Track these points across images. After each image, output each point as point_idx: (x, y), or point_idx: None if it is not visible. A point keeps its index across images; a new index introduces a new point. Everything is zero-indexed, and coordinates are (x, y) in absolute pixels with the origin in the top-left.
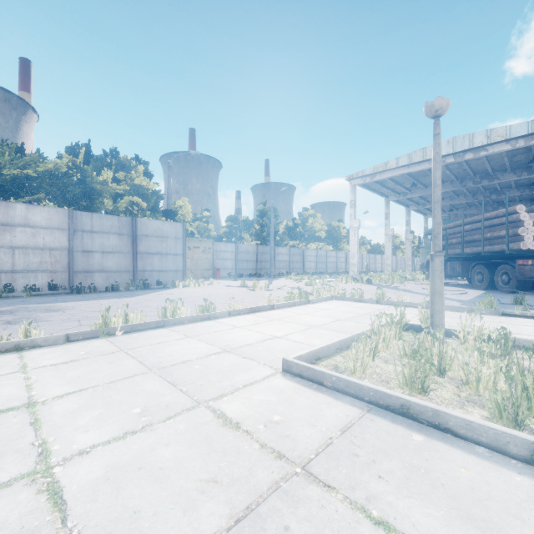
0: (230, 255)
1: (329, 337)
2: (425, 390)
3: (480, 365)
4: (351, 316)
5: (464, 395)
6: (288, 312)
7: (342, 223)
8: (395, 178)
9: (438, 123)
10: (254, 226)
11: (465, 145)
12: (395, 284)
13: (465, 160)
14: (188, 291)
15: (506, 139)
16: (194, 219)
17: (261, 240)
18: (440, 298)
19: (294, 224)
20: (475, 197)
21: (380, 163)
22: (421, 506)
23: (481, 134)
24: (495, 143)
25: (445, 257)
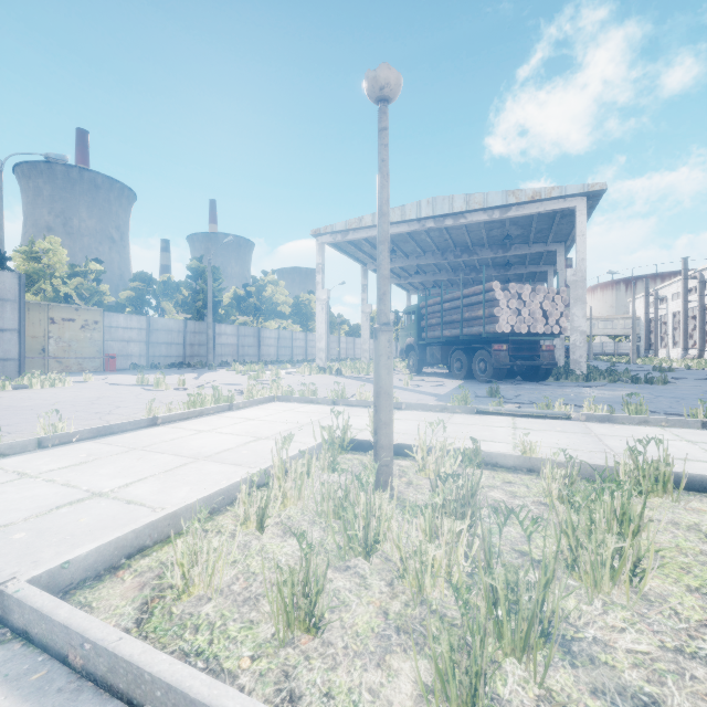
0: (137, 335)
1: (214, 480)
2: (318, 624)
3: (424, 541)
4: (283, 430)
5: (396, 611)
6: (178, 429)
7: (314, 295)
8: (372, 240)
9: (385, 110)
10: (182, 291)
11: (445, 209)
12: (371, 375)
13: (445, 228)
14: (16, 397)
15: (483, 208)
16: (72, 274)
17: (193, 313)
18: (387, 401)
19: (247, 292)
20: (456, 273)
21: (354, 218)
22: None
23: (461, 198)
24: (473, 210)
25: (425, 341)
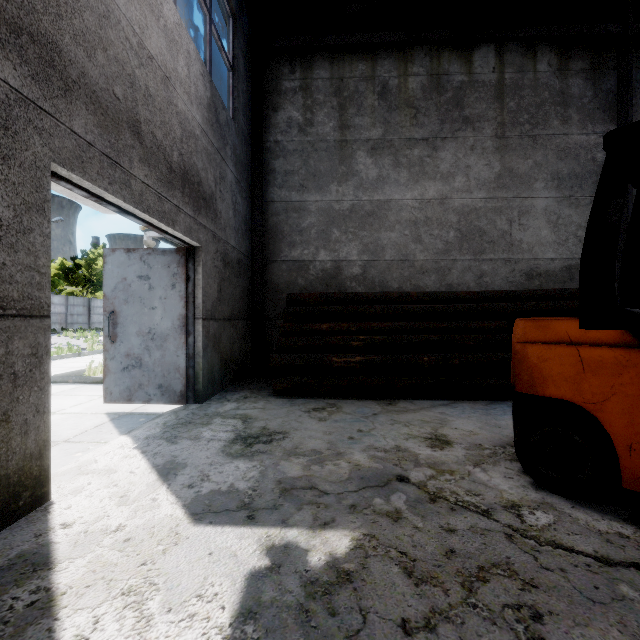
0: None
1: None
2: None
3: None
4: None
5: None
6: (54, 363)
7: None
8: None
9: None
10: None
11: None
12: None
13: None
14: None
15: None
16: None
17: None
18: None
19: (76, 264)
20: None
21: None
22: (90, 392)
23: None
24: None
25: None
